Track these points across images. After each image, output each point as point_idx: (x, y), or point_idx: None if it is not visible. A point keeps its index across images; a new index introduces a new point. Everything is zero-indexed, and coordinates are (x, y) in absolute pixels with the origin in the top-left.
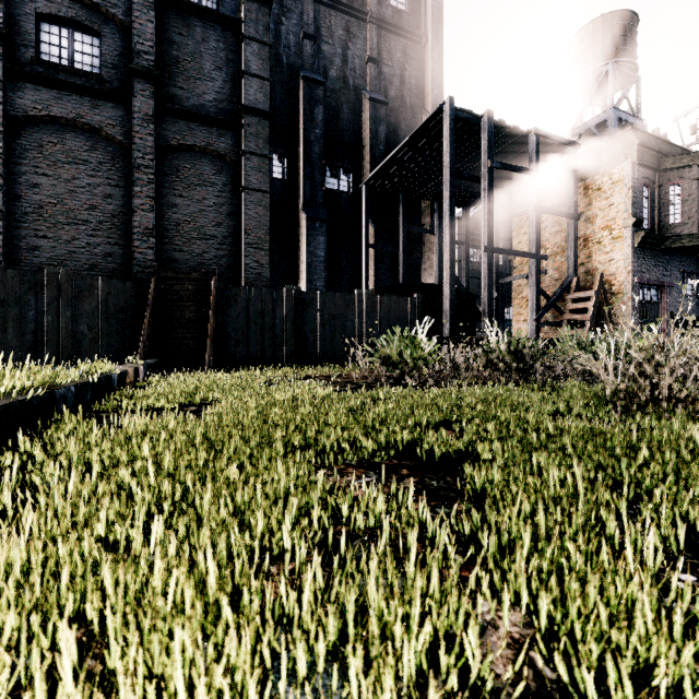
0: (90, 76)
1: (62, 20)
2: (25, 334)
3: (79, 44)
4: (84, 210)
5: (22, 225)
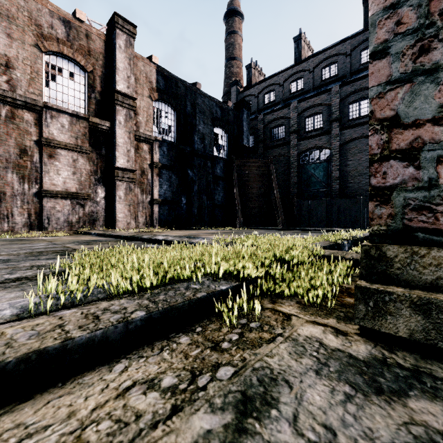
0: (366, 116)
1: (356, 100)
2: (351, 219)
3: (362, 105)
4: (364, 169)
5: (344, 180)
